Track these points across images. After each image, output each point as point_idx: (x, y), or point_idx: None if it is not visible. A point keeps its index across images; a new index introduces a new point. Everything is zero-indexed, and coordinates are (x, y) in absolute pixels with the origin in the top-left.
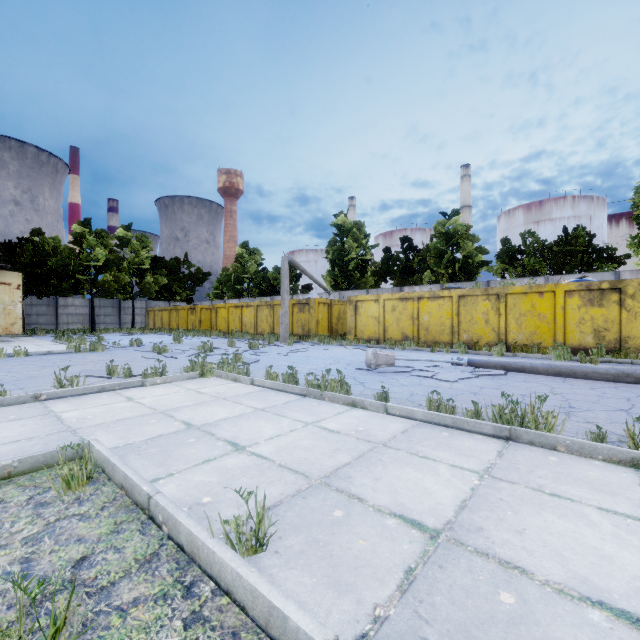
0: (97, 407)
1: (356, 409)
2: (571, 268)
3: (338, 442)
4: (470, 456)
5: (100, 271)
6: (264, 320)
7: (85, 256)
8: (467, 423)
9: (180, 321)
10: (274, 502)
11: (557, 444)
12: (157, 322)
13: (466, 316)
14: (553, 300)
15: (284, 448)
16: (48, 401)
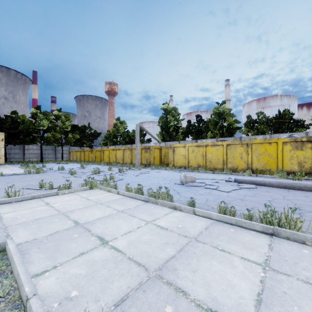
0: (26, 210)
1: (176, 211)
2: (282, 130)
3: (167, 237)
4: (252, 249)
5: (45, 132)
6: (127, 156)
7: (37, 124)
8: (245, 223)
9: (85, 157)
10: (122, 296)
11: (306, 240)
12: (74, 157)
13: (230, 155)
14: (276, 147)
15: (133, 242)
16: (0, 205)
